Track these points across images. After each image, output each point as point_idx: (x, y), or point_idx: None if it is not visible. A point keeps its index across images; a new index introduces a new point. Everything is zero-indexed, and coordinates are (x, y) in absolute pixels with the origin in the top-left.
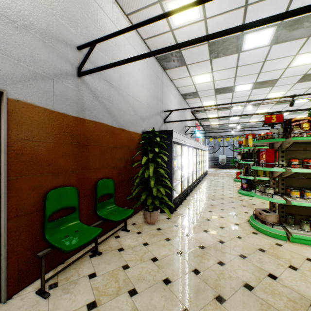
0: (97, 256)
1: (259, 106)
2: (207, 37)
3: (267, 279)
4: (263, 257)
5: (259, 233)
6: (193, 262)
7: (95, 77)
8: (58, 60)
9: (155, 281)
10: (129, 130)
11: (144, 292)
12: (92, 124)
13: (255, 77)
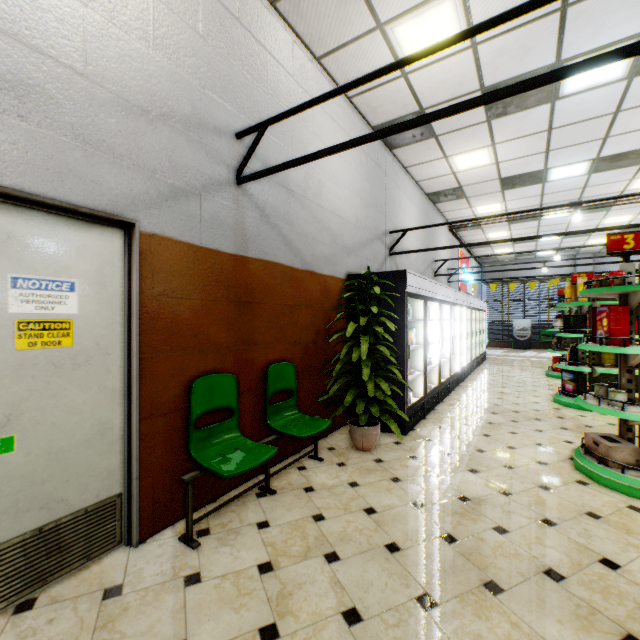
0: (269, 496)
1: (611, 208)
2: (467, 104)
3: (596, 566)
4: (594, 528)
5: (591, 484)
6: (444, 523)
7: (264, 182)
8: (207, 161)
9: (371, 544)
10: (321, 273)
11: (352, 559)
12: (258, 266)
13: (596, 147)
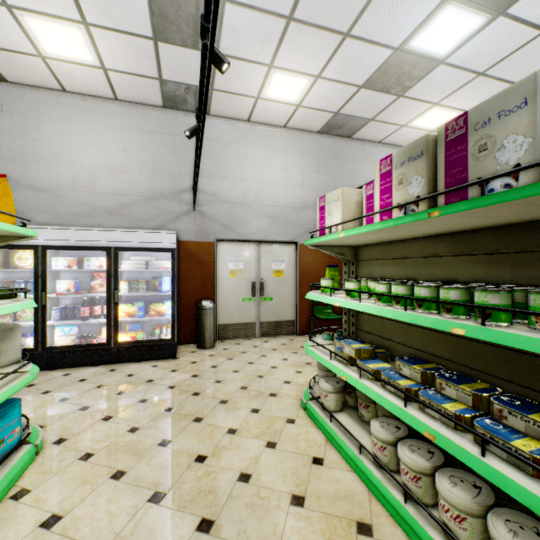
0: None
1: None
2: None
3: None
4: None
5: None
6: None
7: None
8: None
9: None
10: None
11: None
12: None
13: None
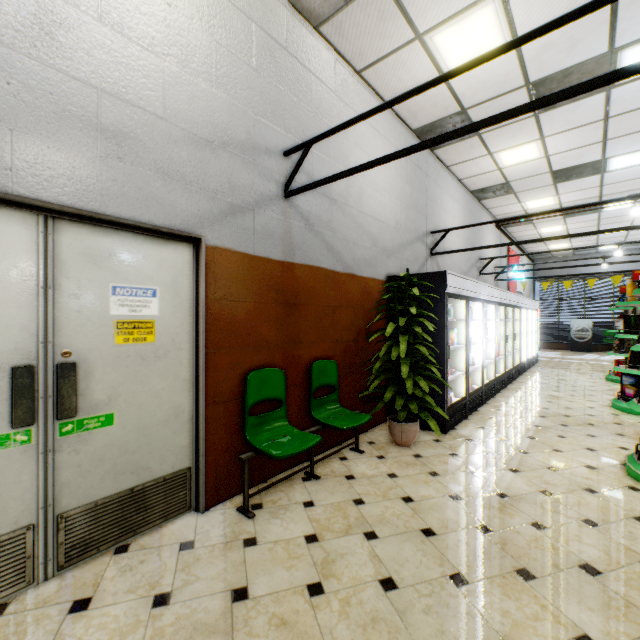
0: (313, 480)
1: None
2: (499, 117)
3: (637, 566)
4: None
5: None
6: (480, 515)
7: (308, 194)
8: (259, 179)
9: (408, 528)
10: (362, 275)
11: (389, 538)
12: (303, 271)
13: None
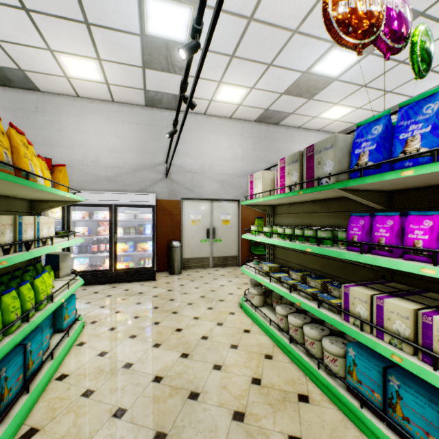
0: None
1: None
2: None
3: None
4: None
5: None
6: None
7: None
8: None
9: None
10: None
11: None
12: None
13: None
